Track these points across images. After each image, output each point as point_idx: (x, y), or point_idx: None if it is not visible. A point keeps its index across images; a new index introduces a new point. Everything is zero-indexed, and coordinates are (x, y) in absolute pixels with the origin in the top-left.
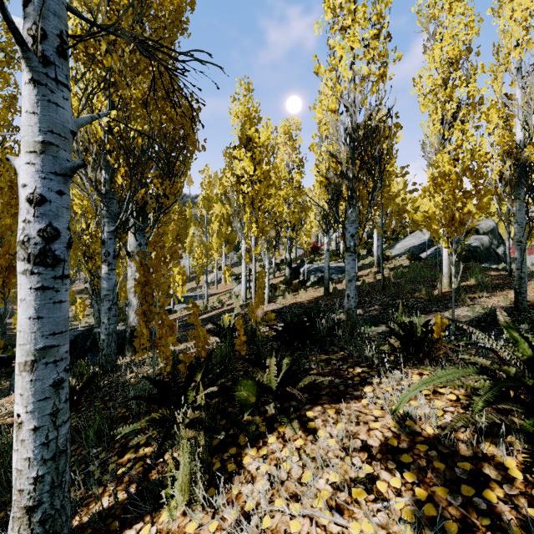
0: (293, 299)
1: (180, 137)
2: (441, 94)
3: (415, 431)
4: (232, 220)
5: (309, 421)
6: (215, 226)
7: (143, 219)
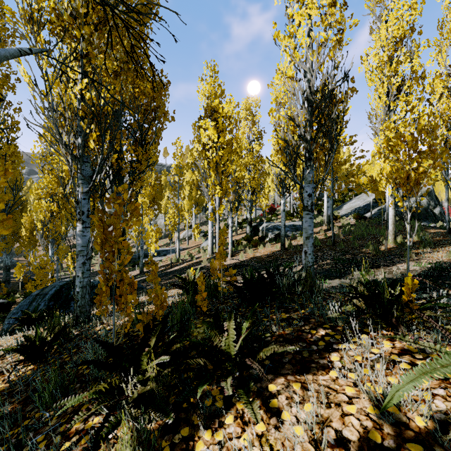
0: (253, 254)
1: (152, 109)
2: (387, 70)
3: (401, 422)
4: (200, 185)
5: (272, 398)
6: (186, 190)
7: (119, 183)
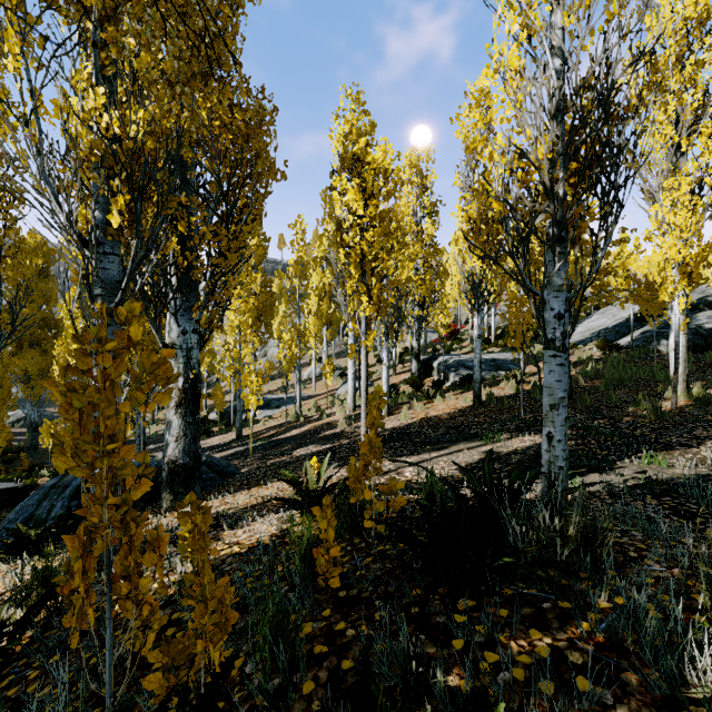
0: (424, 411)
1: (247, 160)
2: (674, 79)
3: None
4: (334, 293)
5: None
6: (313, 302)
7: (188, 292)
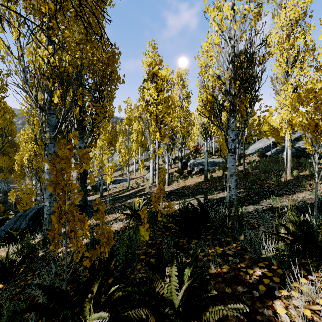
0: (183, 183)
1: (107, 74)
2: (286, 44)
3: None
4: (144, 132)
5: None
6: (134, 136)
7: (82, 130)
